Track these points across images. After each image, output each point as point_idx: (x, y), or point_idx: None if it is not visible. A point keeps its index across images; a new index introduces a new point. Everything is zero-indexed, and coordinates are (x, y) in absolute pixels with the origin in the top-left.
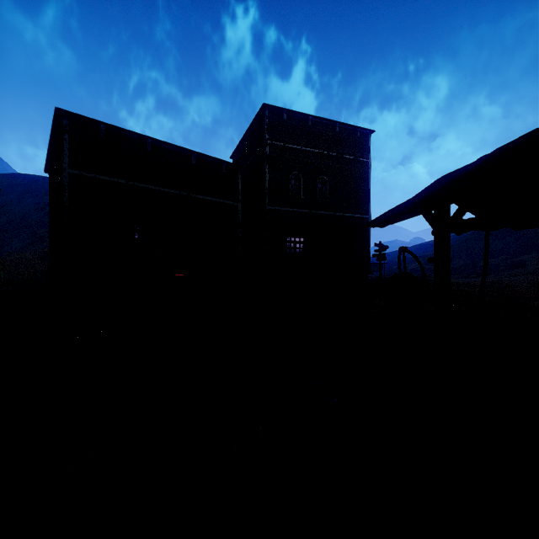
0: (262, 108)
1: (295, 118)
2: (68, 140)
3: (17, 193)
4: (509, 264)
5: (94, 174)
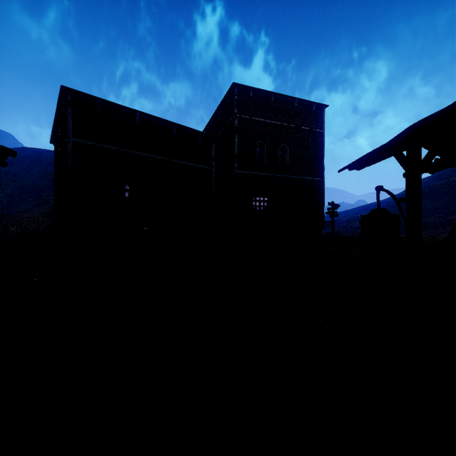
0: (232, 86)
1: (259, 95)
2: (71, 113)
3: (25, 163)
4: (444, 222)
5: (93, 142)
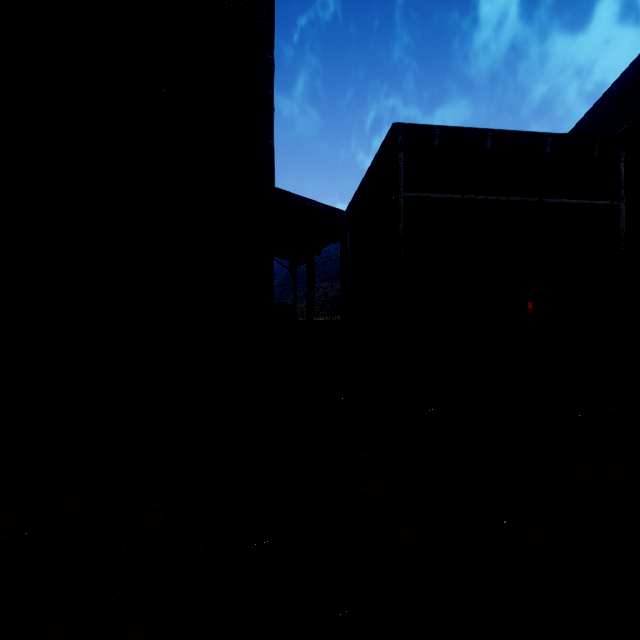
0: None
1: None
2: (402, 158)
3: None
4: None
5: (427, 193)
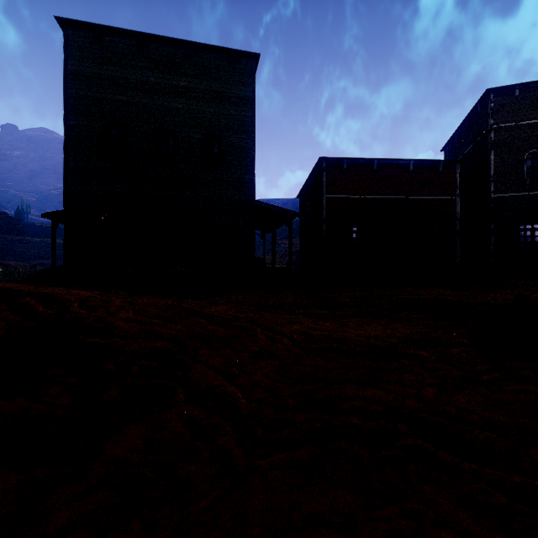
0: (484, 94)
1: (532, 89)
2: (325, 176)
3: None
4: None
5: (339, 195)
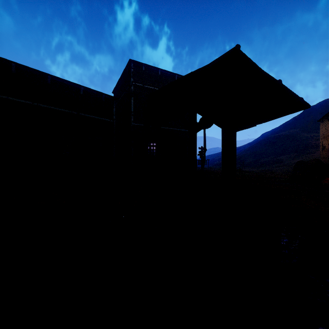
0: (129, 62)
1: (150, 69)
2: None
3: None
4: (274, 161)
5: (7, 96)
